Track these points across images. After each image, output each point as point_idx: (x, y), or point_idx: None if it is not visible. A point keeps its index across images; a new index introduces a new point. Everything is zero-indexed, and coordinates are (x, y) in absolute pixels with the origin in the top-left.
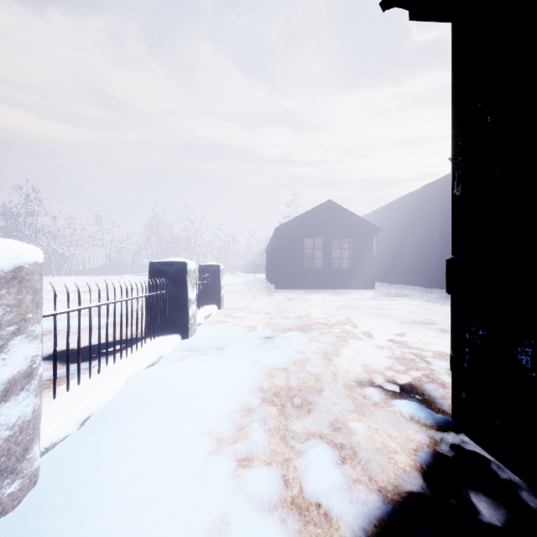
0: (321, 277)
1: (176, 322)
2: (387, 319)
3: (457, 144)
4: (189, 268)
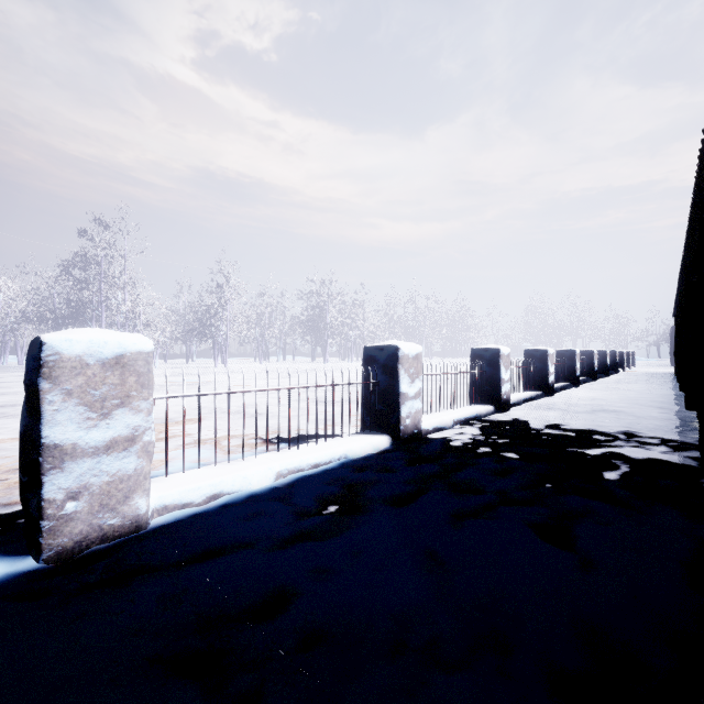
0: None
1: (627, 365)
2: None
3: None
4: (630, 352)
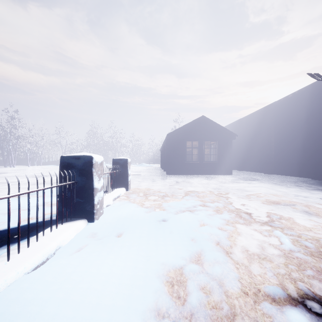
0: (197, 166)
1: (83, 209)
2: (253, 200)
3: None
4: (95, 162)
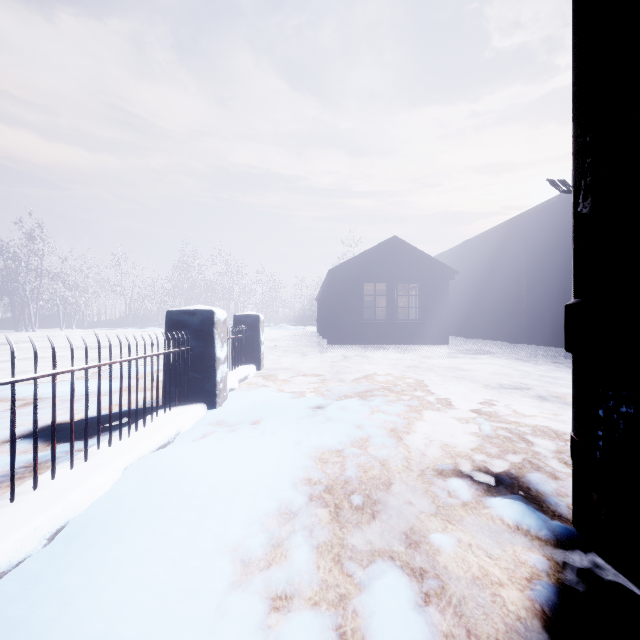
0: (384, 330)
1: (200, 388)
2: (468, 382)
3: (584, 141)
4: (217, 319)
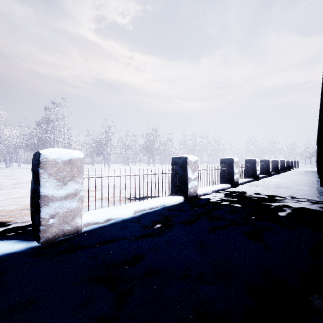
0: None
1: (294, 167)
2: None
3: None
4: (296, 161)
